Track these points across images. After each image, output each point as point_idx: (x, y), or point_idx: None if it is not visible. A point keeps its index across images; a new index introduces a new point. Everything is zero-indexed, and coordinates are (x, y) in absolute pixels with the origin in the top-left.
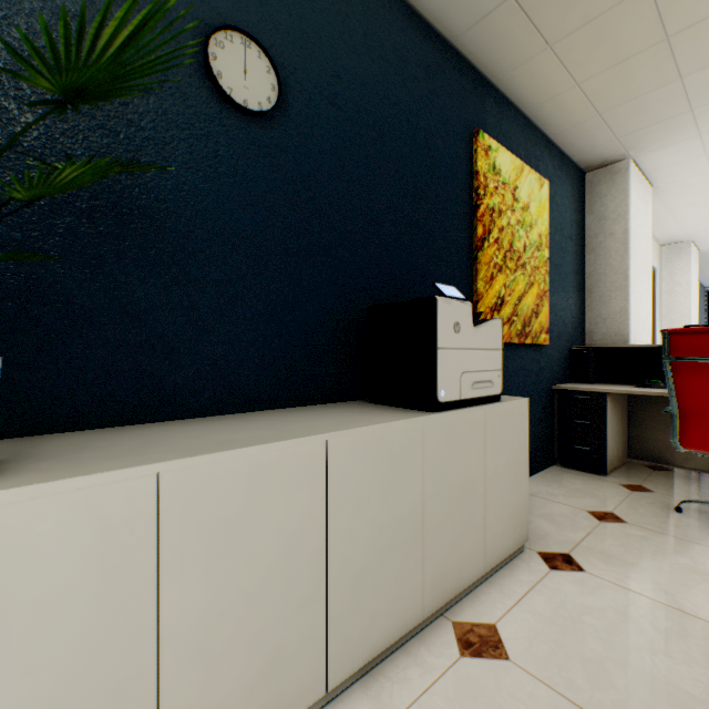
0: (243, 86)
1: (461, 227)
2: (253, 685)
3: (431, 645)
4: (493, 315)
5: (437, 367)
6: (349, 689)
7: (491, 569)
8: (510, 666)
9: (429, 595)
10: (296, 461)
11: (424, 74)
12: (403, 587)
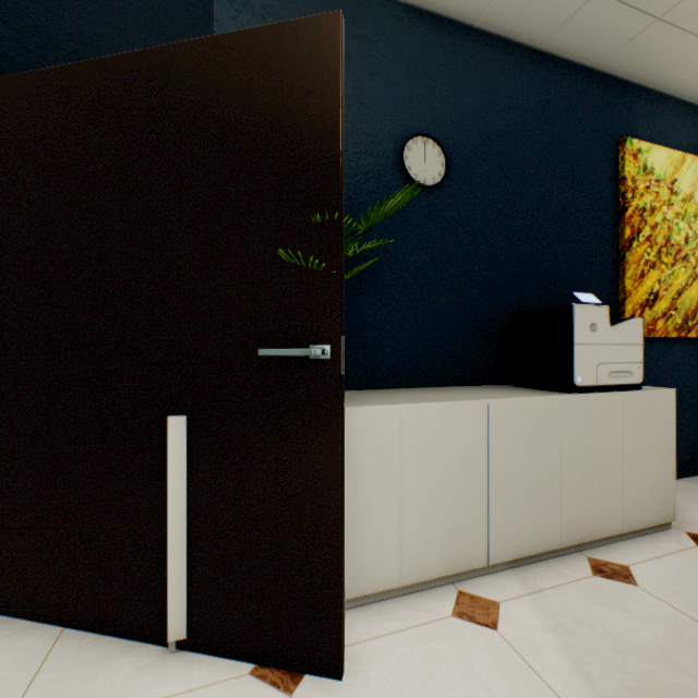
0: (423, 171)
1: (605, 232)
2: (445, 539)
3: (567, 565)
4: (643, 310)
5: (573, 358)
6: (503, 571)
7: (629, 533)
8: (637, 589)
9: (566, 531)
10: (469, 414)
11: (565, 107)
12: (544, 517)
